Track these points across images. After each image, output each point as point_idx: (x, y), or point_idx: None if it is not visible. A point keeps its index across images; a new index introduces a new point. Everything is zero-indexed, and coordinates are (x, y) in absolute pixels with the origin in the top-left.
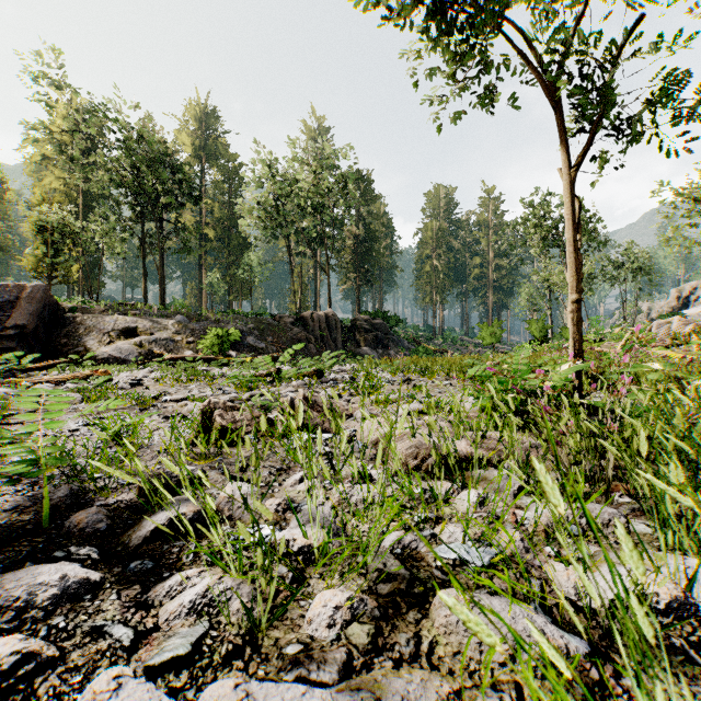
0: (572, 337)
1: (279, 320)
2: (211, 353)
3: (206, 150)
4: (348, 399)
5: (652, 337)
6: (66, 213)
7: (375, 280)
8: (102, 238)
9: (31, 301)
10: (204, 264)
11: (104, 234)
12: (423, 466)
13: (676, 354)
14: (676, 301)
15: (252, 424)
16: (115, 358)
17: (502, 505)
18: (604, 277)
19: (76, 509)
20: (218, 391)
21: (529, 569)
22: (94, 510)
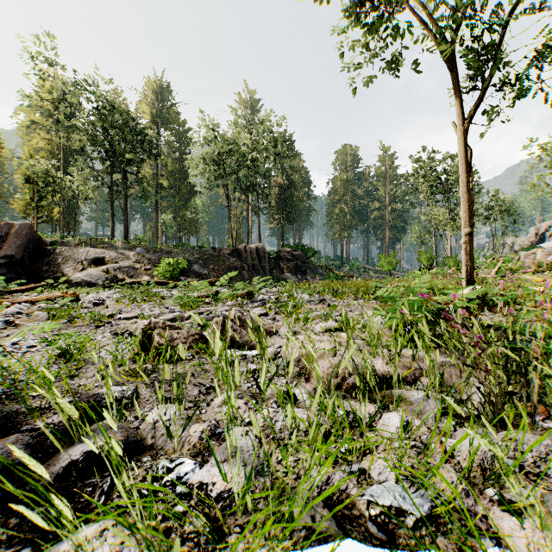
0: (465, 265)
1: (219, 251)
2: (164, 278)
3: (161, 117)
4: (274, 317)
5: (520, 265)
6: (48, 166)
7: (295, 220)
8: (77, 186)
9: (18, 236)
10: (159, 207)
11: (79, 183)
12: (343, 384)
13: (541, 279)
14: (534, 237)
15: (188, 341)
16: (86, 282)
17: (425, 430)
18: (477, 218)
19: (2, 434)
20: (165, 310)
21: (473, 519)
22: (13, 440)
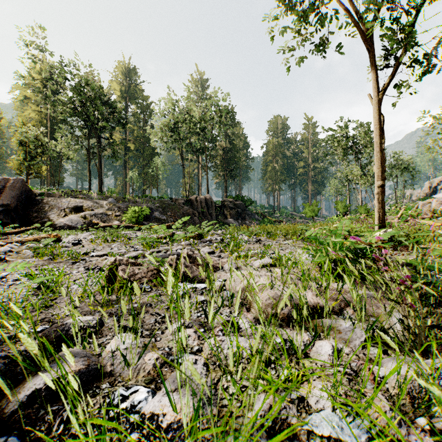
0: (377, 212)
1: (175, 201)
2: (131, 222)
3: (129, 93)
4: (219, 254)
5: (418, 212)
6: (38, 132)
7: (236, 176)
8: (61, 148)
9: (13, 189)
10: (127, 166)
11: (62, 146)
12: (279, 314)
13: (436, 223)
14: (428, 189)
15: (147, 276)
16: (68, 226)
17: (354, 357)
18: None
19: None
20: (131, 248)
21: None
22: None
